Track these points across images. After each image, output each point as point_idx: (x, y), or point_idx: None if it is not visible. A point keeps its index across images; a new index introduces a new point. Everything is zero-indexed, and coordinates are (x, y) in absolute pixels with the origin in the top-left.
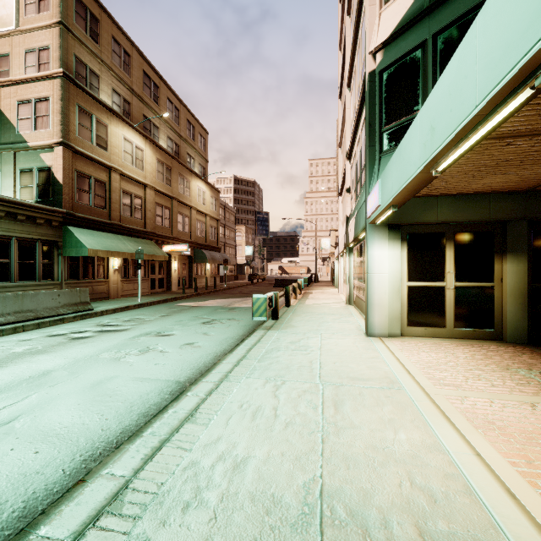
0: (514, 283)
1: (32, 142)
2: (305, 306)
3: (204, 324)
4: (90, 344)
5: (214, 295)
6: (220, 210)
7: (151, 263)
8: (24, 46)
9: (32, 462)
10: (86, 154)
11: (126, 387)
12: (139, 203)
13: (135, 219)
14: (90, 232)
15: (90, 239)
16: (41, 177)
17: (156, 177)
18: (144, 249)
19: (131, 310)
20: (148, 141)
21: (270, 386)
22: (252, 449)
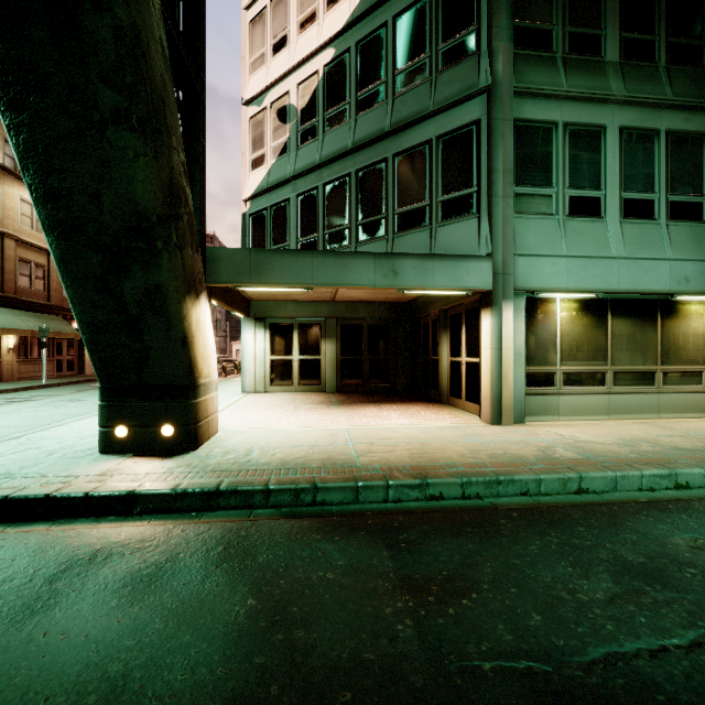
0: (330, 356)
1: None
2: (226, 381)
3: None
4: (7, 406)
5: None
6: None
7: (57, 341)
8: None
9: (11, 430)
10: None
11: (51, 417)
12: (40, 272)
13: (36, 291)
14: None
15: None
16: None
17: None
18: (48, 326)
19: (36, 390)
20: None
21: None
22: None
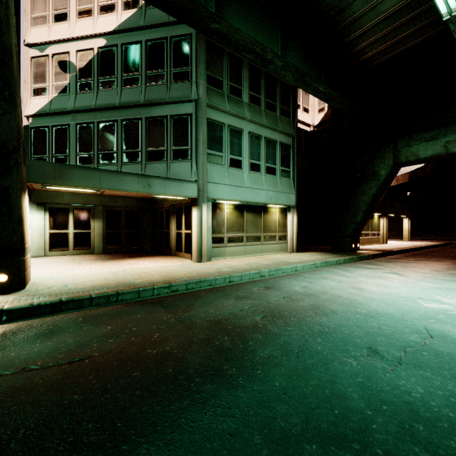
0: (98, 230)
1: None
2: None
3: None
4: None
5: None
6: None
7: None
8: None
9: None
10: None
11: None
12: None
13: None
14: None
15: None
16: None
17: None
18: None
19: None
20: None
21: None
22: None
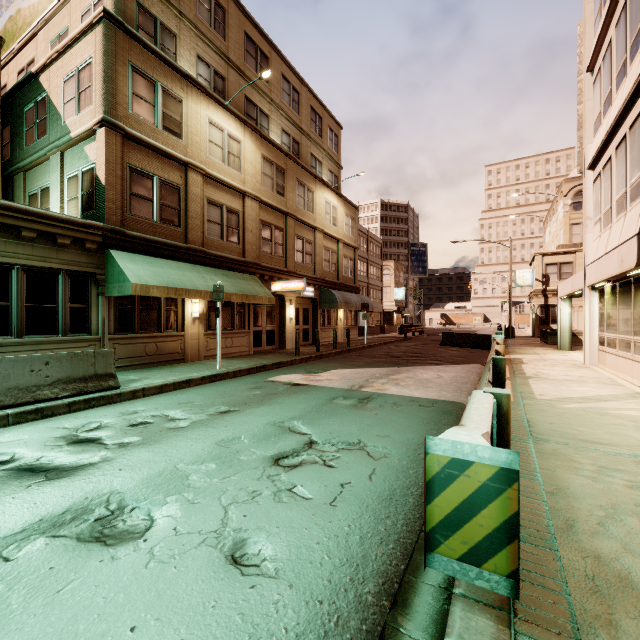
0: None
1: (74, 131)
2: (547, 407)
3: (275, 464)
4: None
5: (343, 359)
6: (361, 241)
7: (255, 308)
8: (81, 7)
9: None
10: (145, 140)
11: None
12: (234, 220)
13: (228, 243)
14: (148, 259)
15: (142, 269)
16: (86, 181)
17: (261, 182)
18: (235, 287)
19: (186, 389)
20: (248, 129)
21: None
22: None
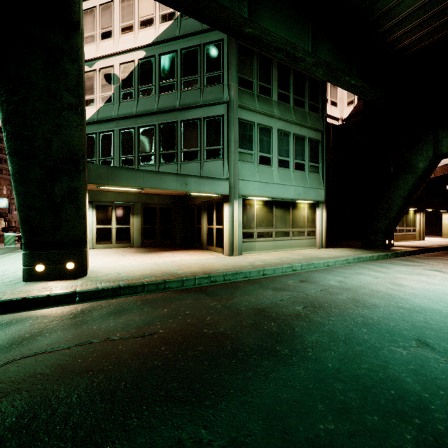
0: (136, 226)
1: None
2: None
3: None
4: None
5: None
6: None
7: None
8: None
9: None
10: None
11: None
12: None
13: None
14: None
15: None
16: None
17: None
18: None
19: None
20: None
21: (12, 261)
22: (2, 267)
